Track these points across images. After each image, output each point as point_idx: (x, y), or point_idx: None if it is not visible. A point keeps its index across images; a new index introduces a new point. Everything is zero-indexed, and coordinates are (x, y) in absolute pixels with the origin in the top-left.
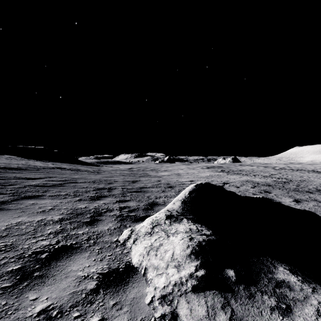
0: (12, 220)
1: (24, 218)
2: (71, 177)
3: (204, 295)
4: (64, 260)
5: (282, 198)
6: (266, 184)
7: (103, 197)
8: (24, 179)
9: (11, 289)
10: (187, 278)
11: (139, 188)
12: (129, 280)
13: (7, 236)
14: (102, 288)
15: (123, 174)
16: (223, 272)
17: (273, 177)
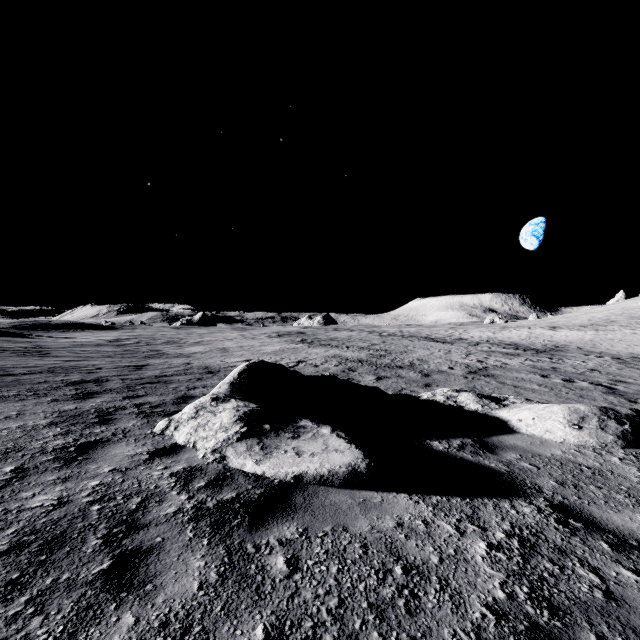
0: None
1: None
2: None
3: (246, 441)
4: (101, 449)
5: (365, 376)
6: (357, 360)
7: (95, 394)
8: None
9: (66, 466)
10: (234, 434)
11: (154, 378)
12: (180, 452)
13: None
14: (156, 457)
15: (106, 353)
16: (261, 427)
17: (372, 349)
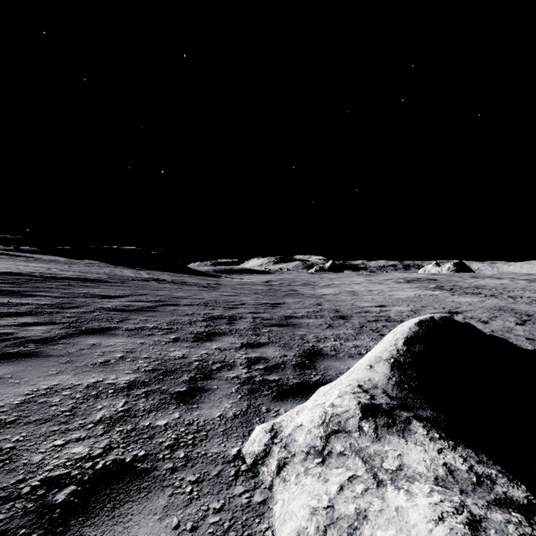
0: (42, 382)
1: (66, 377)
2: (170, 296)
3: None
4: (103, 518)
5: None
6: None
7: (218, 335)
8: (98, 297)
9: None
10: None
11: (284, 319)
12: None
13: (14, 423)
14: None
15: (256, 291)
16: None
17: None
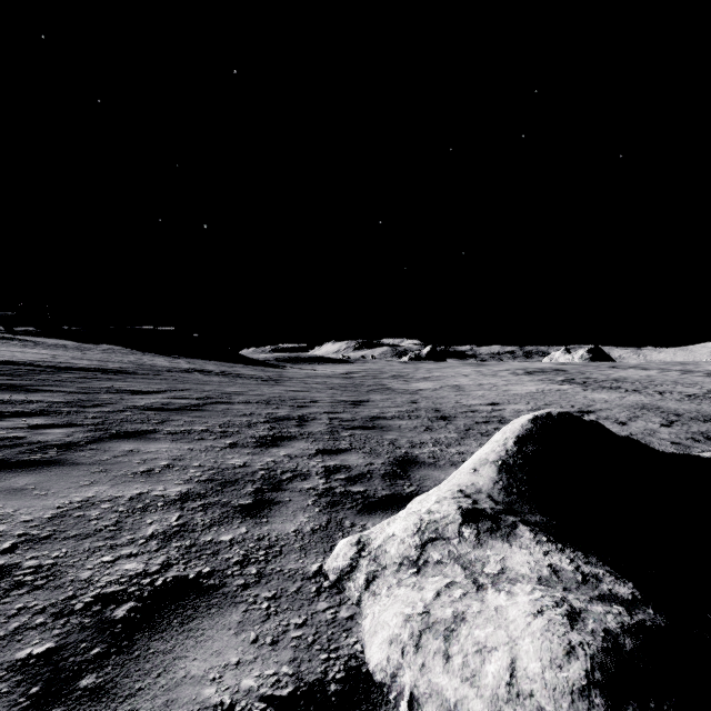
0: (74, 494)
1: (103, 488)
2: (221, 391)
3: None
4: (172, 633)
5: None
6: (703, 418)
7: (286, 439)
8: (127, 393)
9: None
10: None
11: (369, 420)
12: None
13: (50, 539)
14: None
15: (331, 385)
16: None
17: None
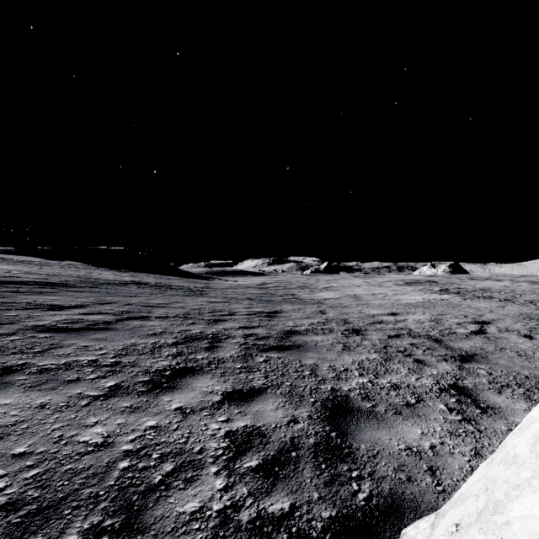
0: None
1: None
2: (145, 304)
3: None
4: None
5: None
6: None
7: (189, 373)
8: (43, 308)
9: None
10: None
11: (285, 336)
12: None
13: None
14: None
15: (249, 295)
16: None
17: None
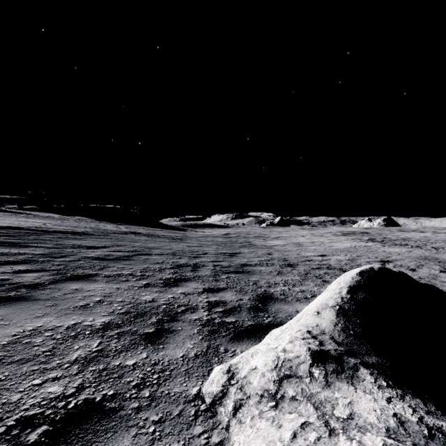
0: (28, 324)
1: (50, 319)
2: (145, 246)
3: None
4: None
5: None
6: None
7: (184, 281)
8: (84, 248)
9: None
10: None
11: (240, 266)
12: None
13: None
14: None
15: (216, 242)
16: None
17: None
